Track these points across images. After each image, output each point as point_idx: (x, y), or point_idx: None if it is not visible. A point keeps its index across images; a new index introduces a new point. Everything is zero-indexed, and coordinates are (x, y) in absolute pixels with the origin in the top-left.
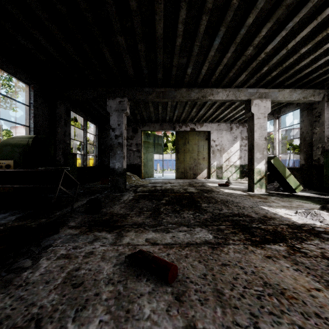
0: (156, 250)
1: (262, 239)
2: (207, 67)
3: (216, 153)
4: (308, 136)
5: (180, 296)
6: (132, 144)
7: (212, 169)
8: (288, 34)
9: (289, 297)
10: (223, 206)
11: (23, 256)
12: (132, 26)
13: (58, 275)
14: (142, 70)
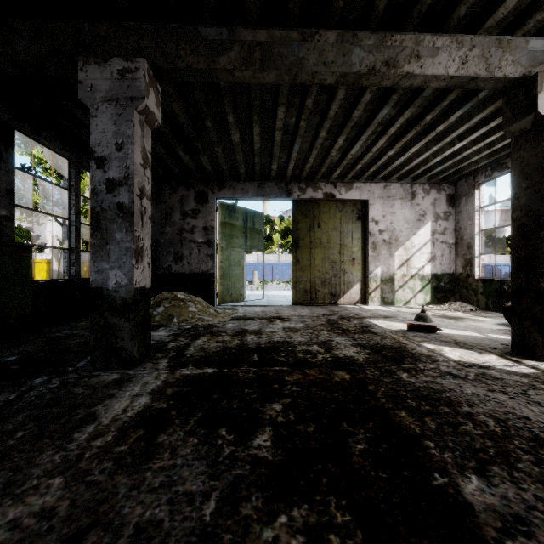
0: None
1: None
2: None
3: (381, 248)
4: None
5: None
6: (196, 229)
7: (371, 284)
8: None
9: None
10: None
11: None
12: None
13: None
14: None
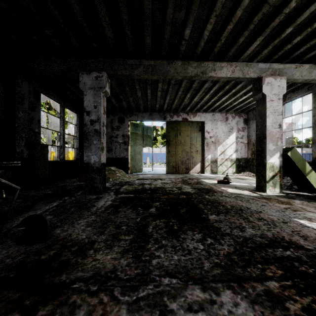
0: None
1: None
2: (211, 29)
3: (211, 145)
4: None
5: None
6: (118, 136)
7: (206, 163)
8: None
9: None
10: (242, 221)
11: None
12: None
13: None
14: (124, 30)
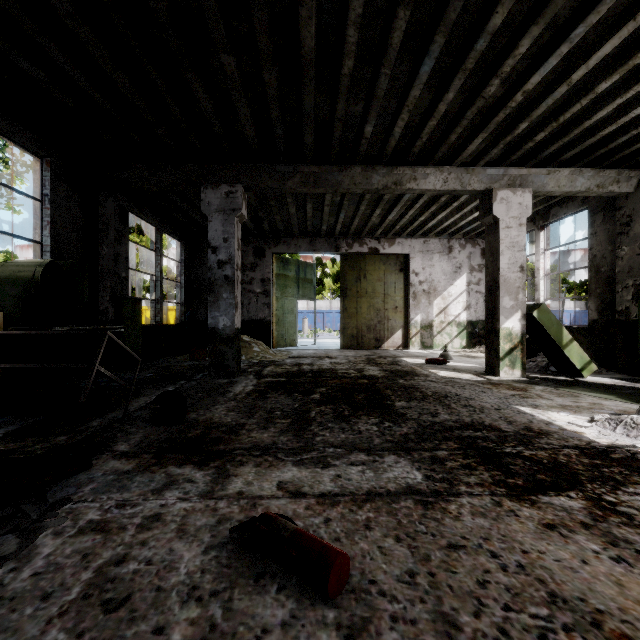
0: (301, 509)
1: (530, 483)
2: (406, 123)
3: (421, 298)
4: (606, 265)
5: (357, 634)
6: (254, 280)
7: (412, 330)
8: (572, 51)
9: (615, 636)
10: (440, 407)
11: (2, 526)
12: (252, 34)
13: (74, 576)
14: (273, 128)
